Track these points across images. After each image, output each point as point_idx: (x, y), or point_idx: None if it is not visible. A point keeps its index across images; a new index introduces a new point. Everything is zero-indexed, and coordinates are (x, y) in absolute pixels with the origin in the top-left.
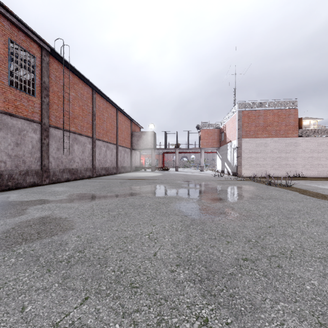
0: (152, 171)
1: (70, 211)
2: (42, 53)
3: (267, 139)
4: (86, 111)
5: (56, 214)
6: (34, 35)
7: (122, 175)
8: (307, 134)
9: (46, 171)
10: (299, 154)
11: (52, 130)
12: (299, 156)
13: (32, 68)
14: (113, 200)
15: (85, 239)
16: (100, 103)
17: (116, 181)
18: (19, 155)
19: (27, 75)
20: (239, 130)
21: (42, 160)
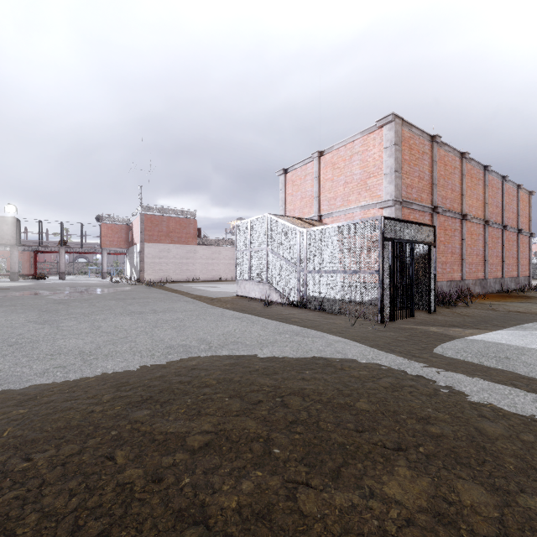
0: (13, 281)
1: None
2: None
3: (170, 245)
4: None
5: None
6: None
7: None
8: (204, 243)
9: None
10: (198, 260)
11: None
12: (197, 262)
13: None
14: None
15: None
16: None
17: None
18: None
19: None
20: (142, 234)
21: None
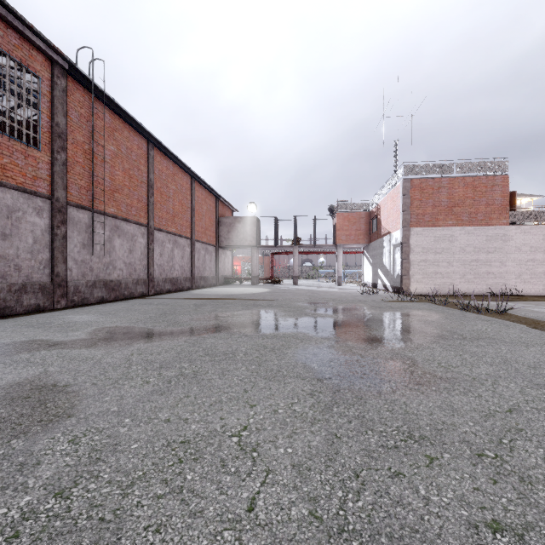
0: (253, 285)
1: (83, 367)
2: (54, 71)
3: (454, 229)
4: (136, 180)
5: (50, 375)
6: (36, 36)
7: (200, 292)
8: (524, 220)
9: (62, 286)
10: (511, 255)
11: (73, 211)
12: (510, 259)
13: (33, 97)
14: (174, 342)
15: (86, 449)
16: (162, 166)
17: (188, 302)
18: (9, 255)
19: (24, 110)
20: (405, 213)
21: (54, 265)
